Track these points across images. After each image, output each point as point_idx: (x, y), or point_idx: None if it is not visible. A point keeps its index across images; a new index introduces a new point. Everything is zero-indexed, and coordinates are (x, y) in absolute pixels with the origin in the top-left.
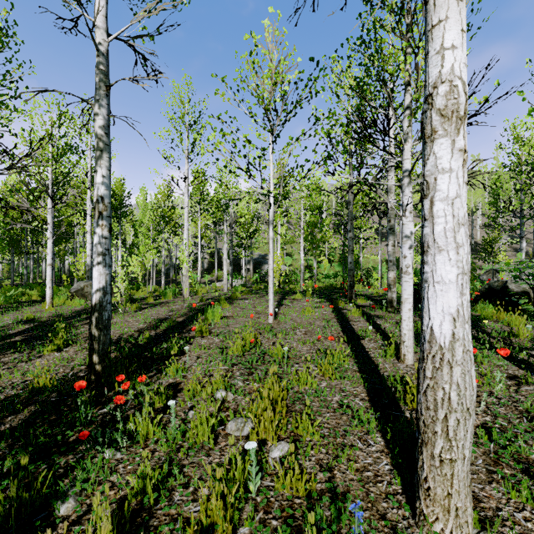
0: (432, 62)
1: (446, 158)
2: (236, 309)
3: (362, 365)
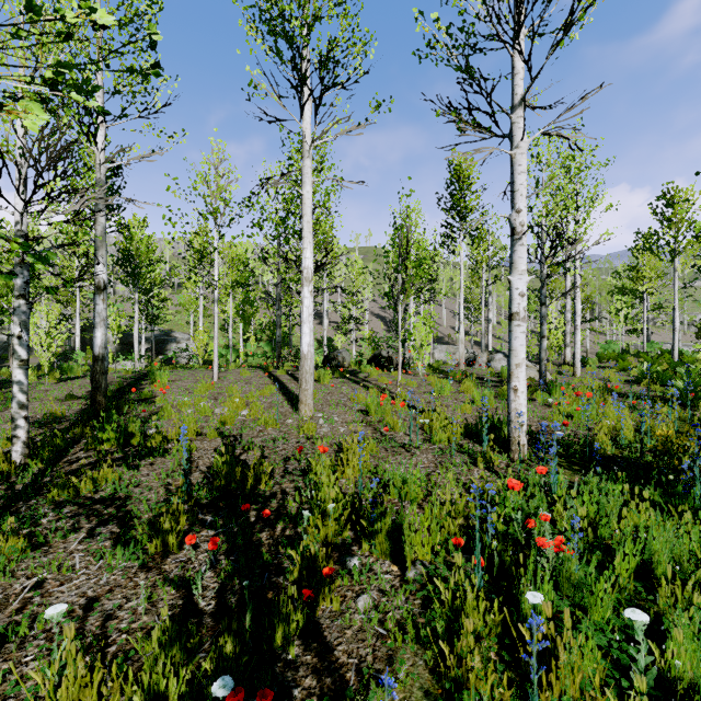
0: (303, 260)
1: (307, 293)
2: (176, 376)
3: (284, 390)
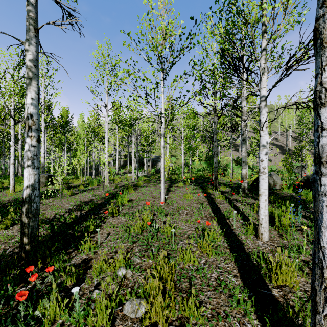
0: None
1: None
2: (139, 194)
3: (231, 242)
